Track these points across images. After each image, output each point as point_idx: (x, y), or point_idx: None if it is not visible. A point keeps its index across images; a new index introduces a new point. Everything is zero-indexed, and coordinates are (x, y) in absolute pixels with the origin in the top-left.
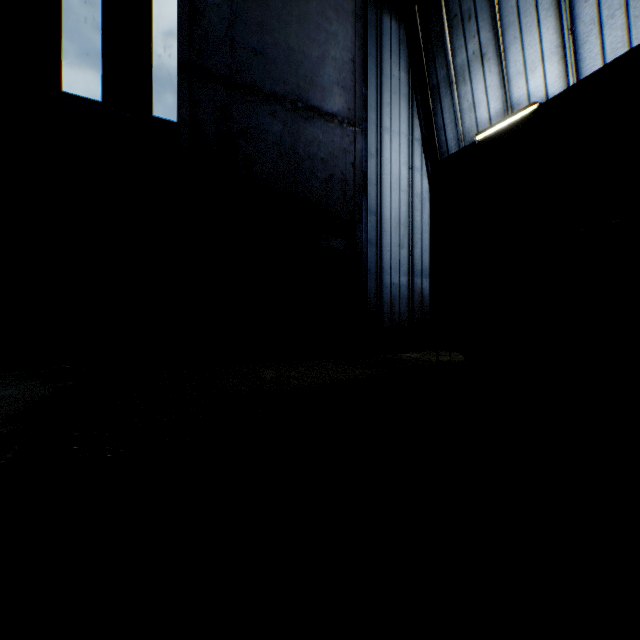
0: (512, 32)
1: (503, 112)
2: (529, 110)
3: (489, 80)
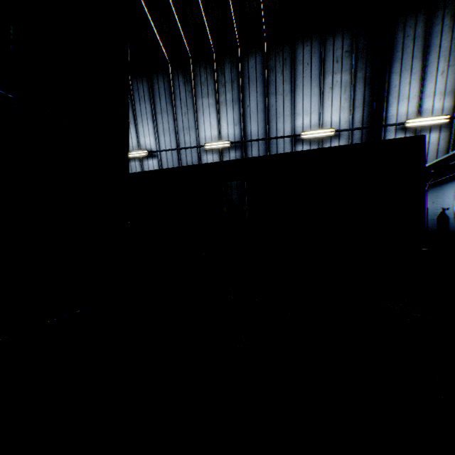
0: (140, 119)
1: (138, 146)
2: (145, 152)
3: (132, 131)
